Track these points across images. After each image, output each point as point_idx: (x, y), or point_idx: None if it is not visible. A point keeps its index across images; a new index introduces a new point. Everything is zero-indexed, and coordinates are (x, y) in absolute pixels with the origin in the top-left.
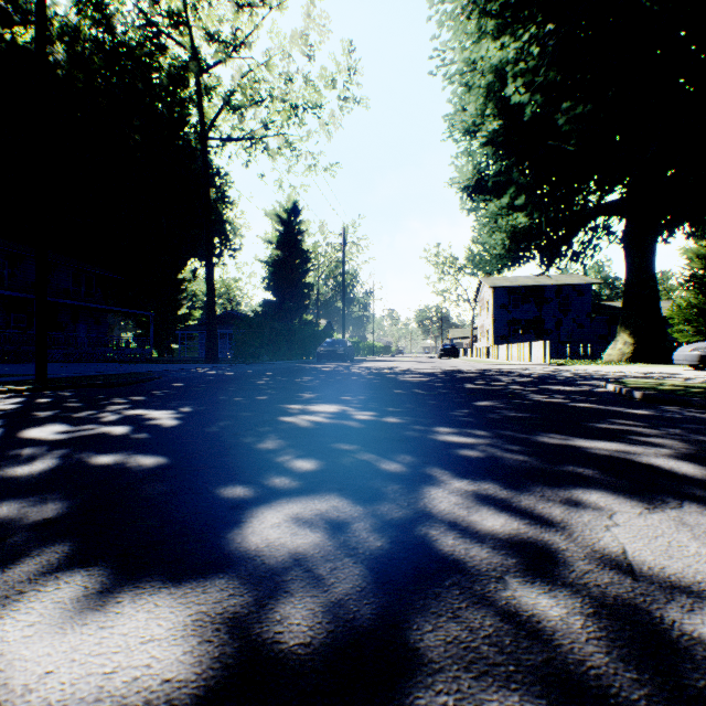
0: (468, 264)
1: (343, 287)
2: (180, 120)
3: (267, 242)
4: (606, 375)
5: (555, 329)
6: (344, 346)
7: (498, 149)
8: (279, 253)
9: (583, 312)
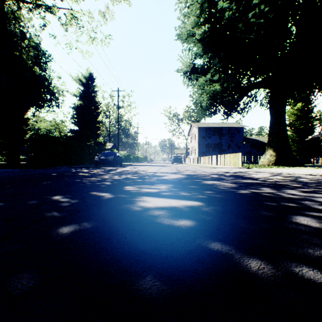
0: (184, 117)
1: (118, 122)
2: None
3: (74, 95)
4: None
5: (227, 149)
6: (114, 156)
7: (205, 45)
8: (81, 102)
9: (239, 141)
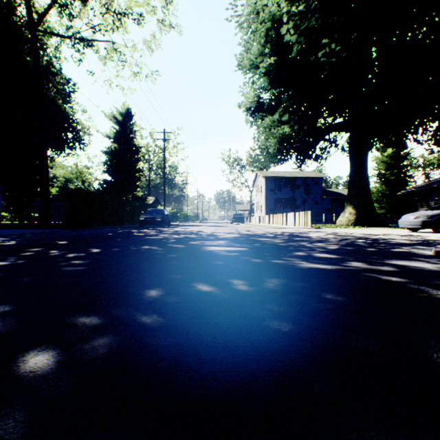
0: (248, 163)
1: (164, 171)
2: (14, 16)
3: (106, 136)
4: (390, 239)
5: (302, 205)
6: (162, 215)
7: (272, 79)
8: (116, 145)
9: (318, 194)
